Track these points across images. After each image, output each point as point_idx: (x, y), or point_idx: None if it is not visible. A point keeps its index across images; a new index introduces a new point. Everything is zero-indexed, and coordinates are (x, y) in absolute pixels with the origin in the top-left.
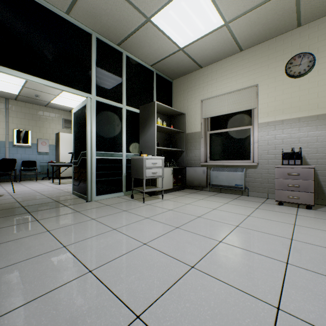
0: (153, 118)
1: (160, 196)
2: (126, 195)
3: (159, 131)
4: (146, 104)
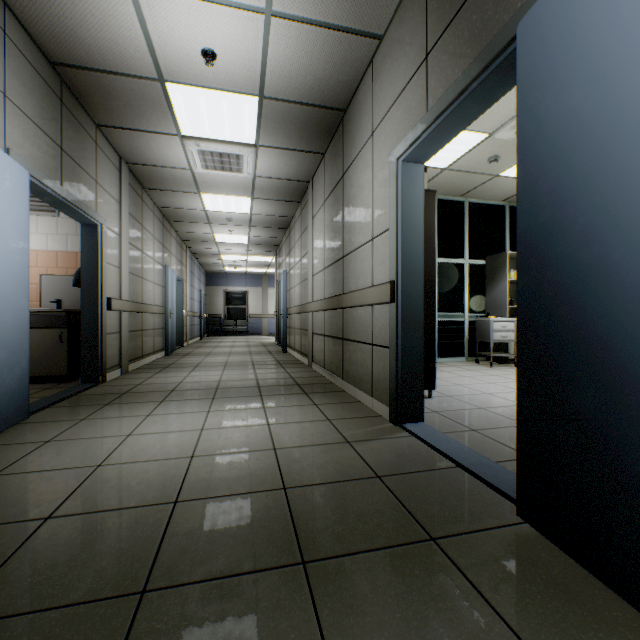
0: (503, 272)
1: (512, 365)
2: (468, 361)
3: (514, 283)
4: (494, 255)
